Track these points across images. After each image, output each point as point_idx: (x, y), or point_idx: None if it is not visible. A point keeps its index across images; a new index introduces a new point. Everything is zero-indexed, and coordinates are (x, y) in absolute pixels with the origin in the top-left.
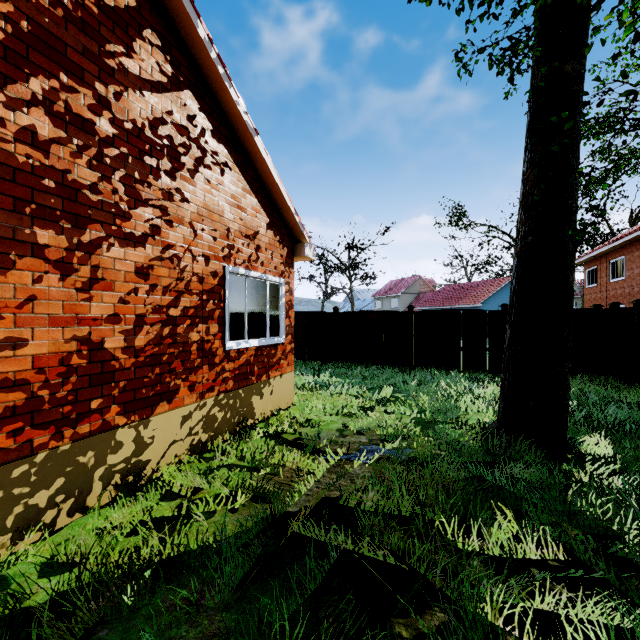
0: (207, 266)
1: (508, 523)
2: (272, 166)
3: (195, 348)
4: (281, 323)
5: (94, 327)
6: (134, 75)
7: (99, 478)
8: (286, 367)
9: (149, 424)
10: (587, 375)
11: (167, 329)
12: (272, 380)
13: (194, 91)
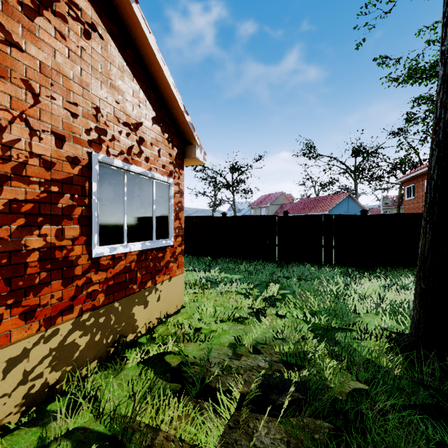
0: (60, 148)
1: None
2: (157, 49)
3: (36, 258)
4: (170, 225)
5: None
6: None
7: None
8: (176, 269)
9: None
10: None
11: None
12: (159, 285)
13: None
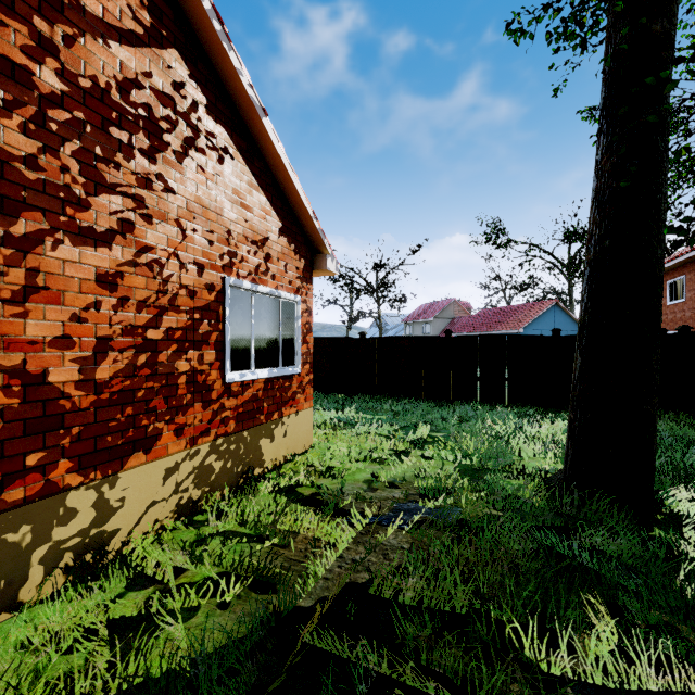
0: (200, 277)
1: (606, 628)
2: (285, 157)
3: (184, 381)
4: (297, 350)
5: (31, 353)
6: (94, 16)
7: (39, 561)
8: (303, 402)
9: (117, 482)
10: None
11: (144, 356)
12: (286, 419)
13: (182, 52)
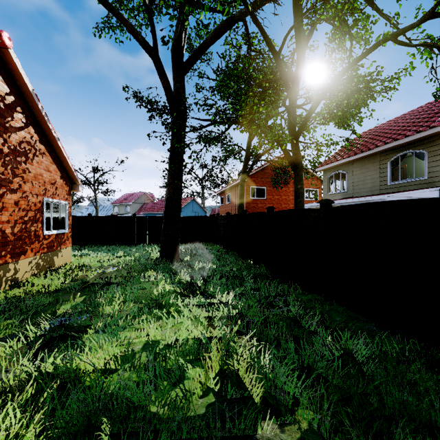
0: (37, 199)
1: (152, 272)
2: (65, 152)
3: (33, 234)
4: (66, 223)
5: (3, 225)
6: (14, 127)
7: (4, 281)
8: (68, 244)
9: (18, 263)
10: (206, 242)
11: (24, 226)
12: (62, 250)
13: (33, 125)
